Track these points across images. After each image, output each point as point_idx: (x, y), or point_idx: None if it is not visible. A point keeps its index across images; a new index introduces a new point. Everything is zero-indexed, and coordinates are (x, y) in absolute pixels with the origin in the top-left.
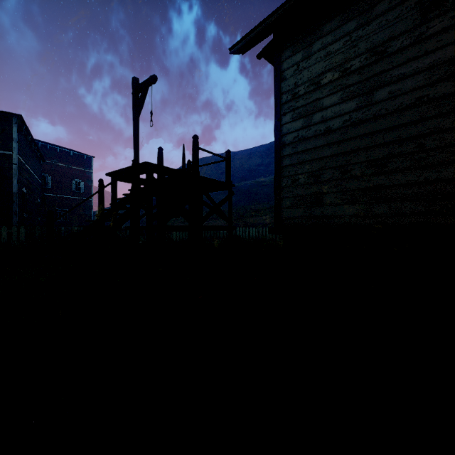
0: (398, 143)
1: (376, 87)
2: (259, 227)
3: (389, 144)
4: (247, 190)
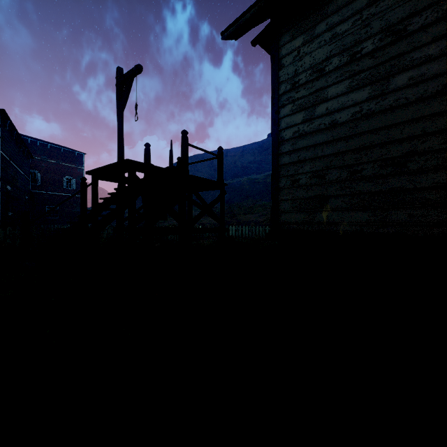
0: (421, 139)
1: (393, 73)
2: (252, 225)
3: (410, 140)
4: (239, 187)
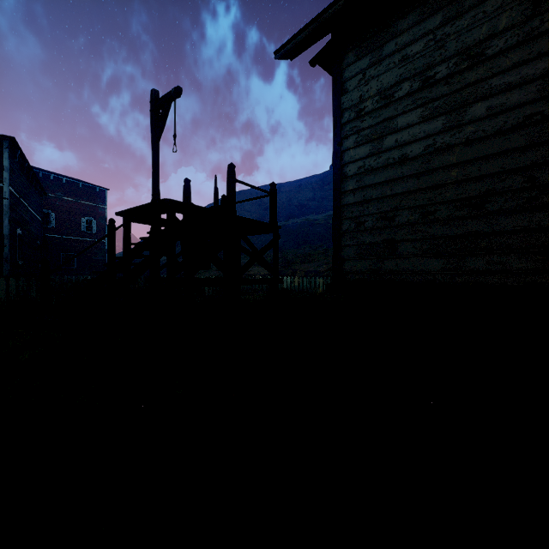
0: (500, 177)
1: (470, 102)
2: (311, 275)
3: (488, 178)
4: (295, 230)
